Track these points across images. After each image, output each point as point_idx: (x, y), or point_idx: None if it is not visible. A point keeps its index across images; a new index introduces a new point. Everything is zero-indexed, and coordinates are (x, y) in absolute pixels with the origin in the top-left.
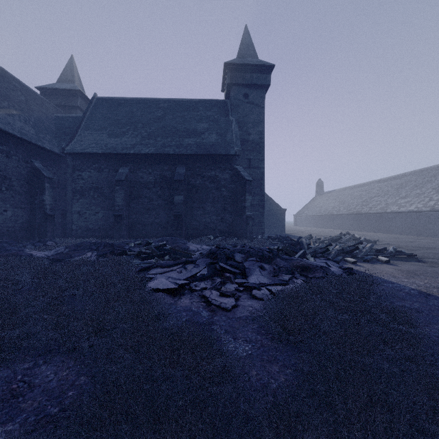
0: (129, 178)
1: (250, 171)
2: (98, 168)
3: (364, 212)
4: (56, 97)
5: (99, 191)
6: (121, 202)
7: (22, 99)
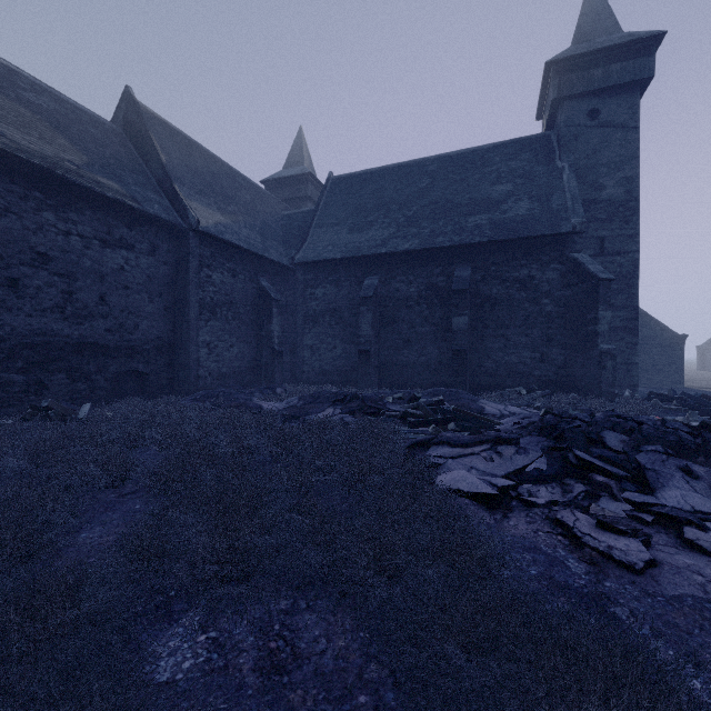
0: (379, 293)
1: (603, 262)
2: (336, 281)
3: None
4: (282, 190)
5: (337, 315)
6: (368, 330)
7: (248, 200)
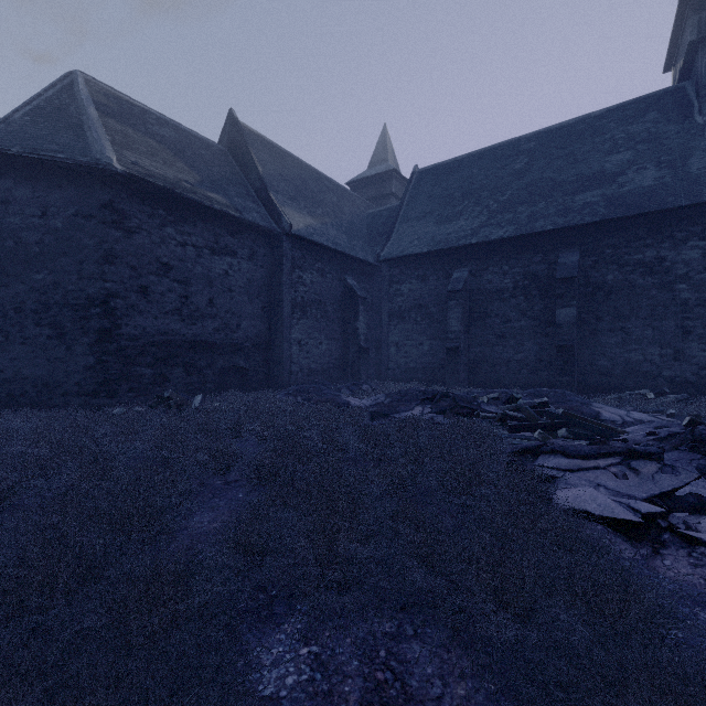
0: (468, 286)
1: None
2: (422, 276)
3: None
4: (367, 189)
5: (424, 310)
6: (457, 325)
7: (335, 201)
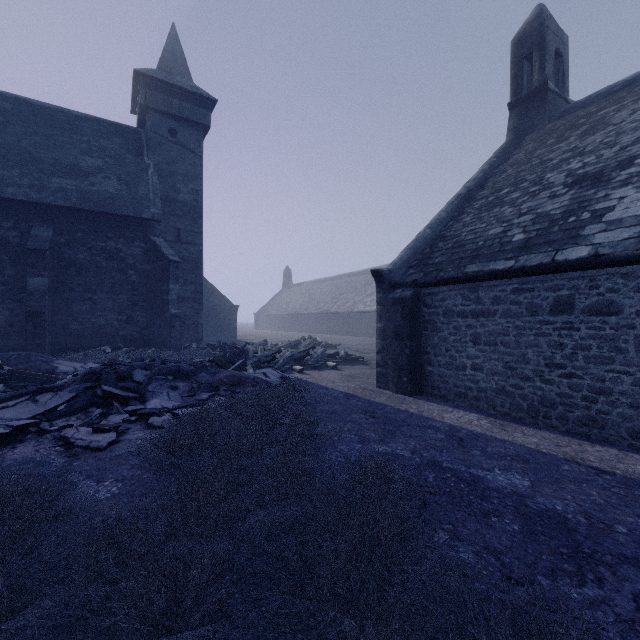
0: None
1: (180, 248)
2: None
3: (333, 311)
4: None
5: None
6: None
7: None
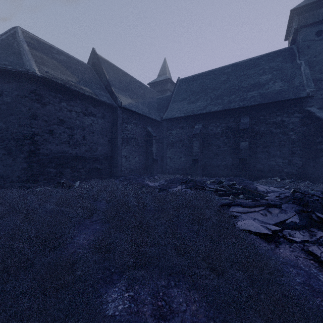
0: (202, 132)
1: None
2: (181, 127)
3: None
4: (157, 87)
5: (182, 142)
6: (197, 149)
7: (142, 92)
